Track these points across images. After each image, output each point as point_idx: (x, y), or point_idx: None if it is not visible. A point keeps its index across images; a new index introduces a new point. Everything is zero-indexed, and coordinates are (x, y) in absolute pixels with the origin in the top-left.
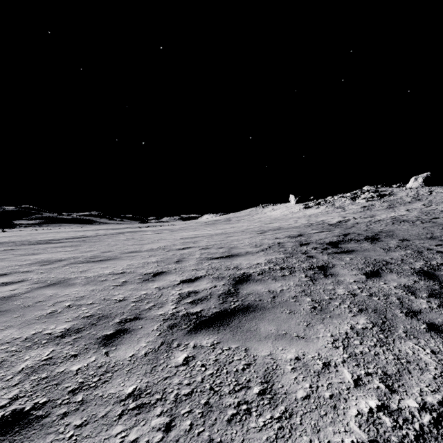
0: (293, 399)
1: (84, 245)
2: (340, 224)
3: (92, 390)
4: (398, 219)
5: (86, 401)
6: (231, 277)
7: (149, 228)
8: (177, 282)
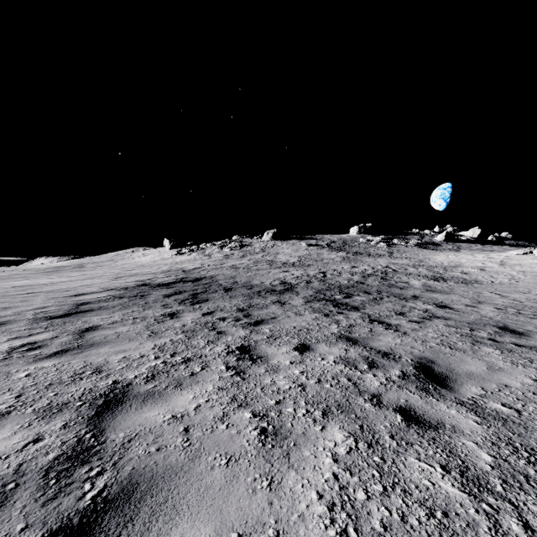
0: (93, 322)
1: None
2: (192, 270)
3: (5, 331)
4: (234, 266)
5: (5, 332)
6: (75, 304)
7: None
8: (29, 309)
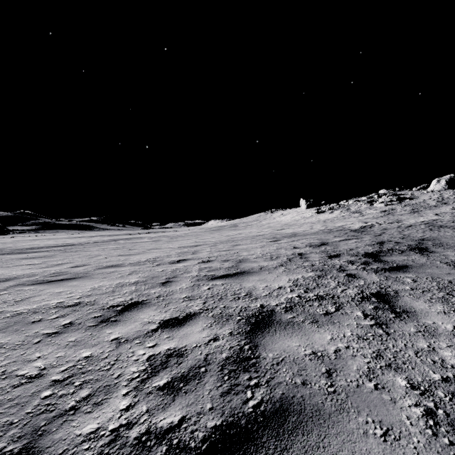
0: None
1: (60, 256)
2: (365, 230)
3: None
4: (432, 224)
5: None
6: (242, 316)
7: (149, 234)
8: (153, 326)
